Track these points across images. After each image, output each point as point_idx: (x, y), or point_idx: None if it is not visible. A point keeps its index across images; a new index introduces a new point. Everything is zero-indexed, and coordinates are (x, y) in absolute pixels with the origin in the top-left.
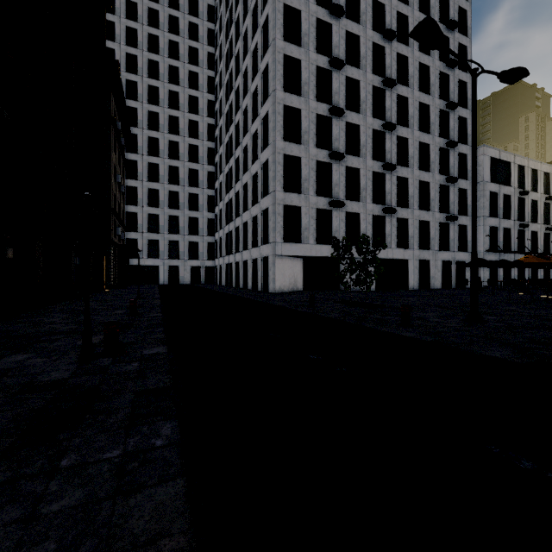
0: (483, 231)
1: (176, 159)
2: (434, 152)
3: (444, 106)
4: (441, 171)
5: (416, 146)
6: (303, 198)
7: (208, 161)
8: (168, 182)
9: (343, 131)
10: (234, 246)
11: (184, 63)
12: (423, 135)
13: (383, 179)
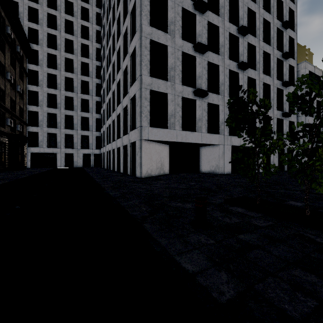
0: None
1: (71, 72)
2: (273, 61)
3: (280, 26)
4: (277, 77)
5: (261, 53)
6: (169, 86)
7: (96, 76)
8: (64, 89)
9: (205, 29)
10: (111, 136)
11: None
12: (265, 46)
13: (236, 78)
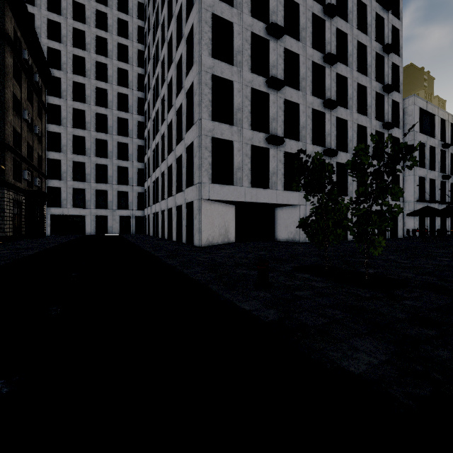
0: (413, 181)
1: (104, 107)
2: (371, 96)
3: (380, 50)
4: (376, 117)
5: (354, 87)
6: (235, 131)
7: (138, 111)
8: (95, 129)
9: (281, 58)
10: (160, 193)
11: (112, 9)
12: (360, 77)
13: (322, 119)
